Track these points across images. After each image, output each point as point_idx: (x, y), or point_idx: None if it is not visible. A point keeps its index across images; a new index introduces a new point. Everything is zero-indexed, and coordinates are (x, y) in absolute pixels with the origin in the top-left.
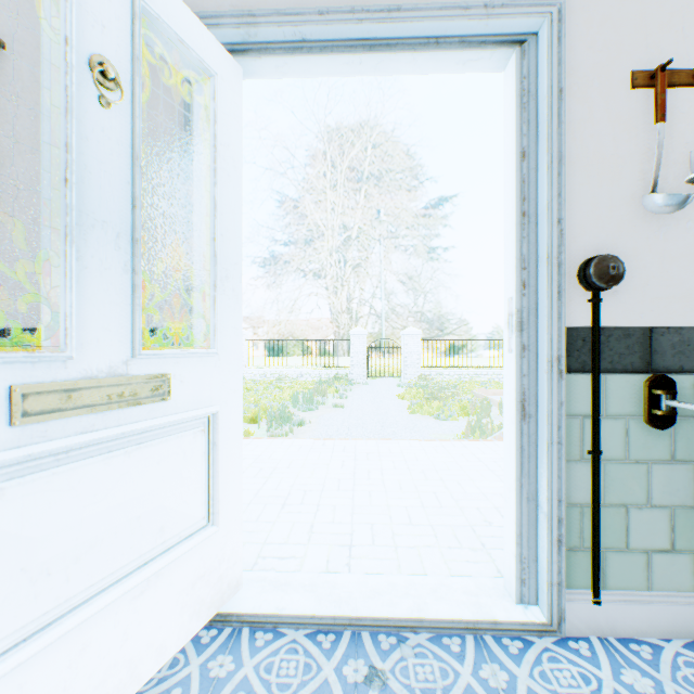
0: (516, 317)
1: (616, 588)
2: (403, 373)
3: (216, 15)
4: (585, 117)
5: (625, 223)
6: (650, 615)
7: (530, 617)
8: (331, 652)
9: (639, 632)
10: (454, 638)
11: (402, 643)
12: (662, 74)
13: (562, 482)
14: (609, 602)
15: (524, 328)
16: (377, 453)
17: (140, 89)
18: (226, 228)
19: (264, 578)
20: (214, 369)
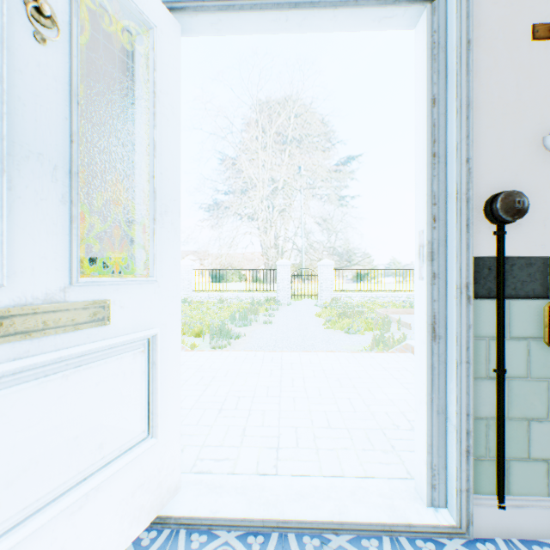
0: (427, 248)
1: (519, 494)
2: (320, 296)
3: None
4: (490, 66)
5: (527, 163)
6: (549, 519)
7: (441, 520)
8: None
9: (540, 534)
10: (372, 540)
11: (325, 545)
12: None
13: (470, 397)
14: (513, 507)
15: (434, 257)
16: (300, 363)
17: (78, 30)
18: (165, 167)
19: (200, 481)
20: (153, 295)
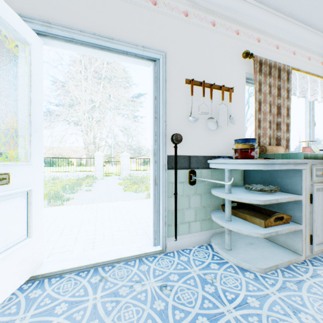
0: (153, 151)
1: (181, 234)
2: (121, 173)
3: (31, 18)
4: (173, 90)
5: (184, 124)
6: (190, 241)
7: (157, 249)
8: (86, 276)
9: (187, 246)
10: (132, 261)
11: (114, 267)
12: (192, 81)
13: (166, 204)
14: (179, 239)
15: (156, 155)
16: (107, 207)
17: None
18: (36, 110)
19: (54, 259)
20: (30, 171)
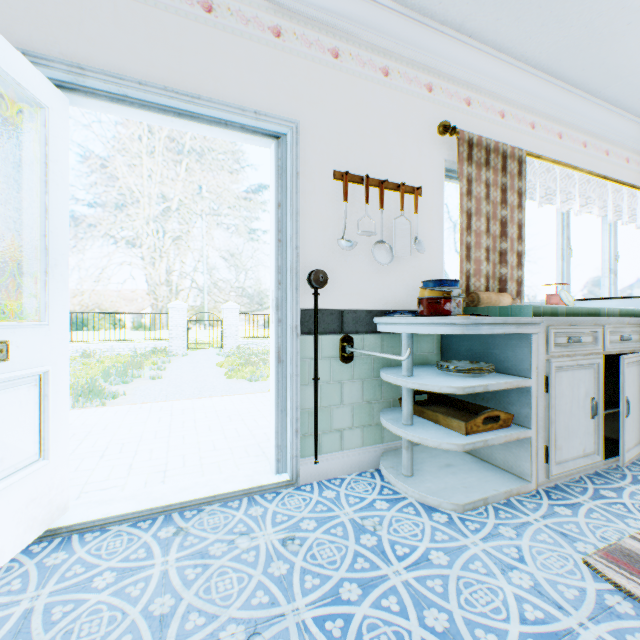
0: (275, 302)
1: (327, 452)
2: (224, 344)
3: (46, 58)
4: (311, 191)
5: (331, 253)
6: (342, 463)
7: (282, 479)
8: (149, 528)
9: (337, 474)
10: (236, 501)
11: (202, 512)
12: (346, 176)
13: (299, 397)
14: (323, 461)
15: (280, 308)
16: (193, 409)
17: None
18: (55, 226)
19: (89, 501)
20: (45, 337)
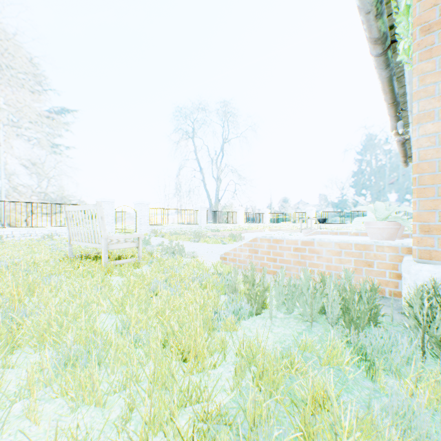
0: None
1: None
2: (140, 229)
3: None
4: None
5: None
6: None
7: None
8: None
9: None
10: None
11: None
12: None
13: None
14: None
15: None
16: None
17: None
18: None
19: None
20: None
